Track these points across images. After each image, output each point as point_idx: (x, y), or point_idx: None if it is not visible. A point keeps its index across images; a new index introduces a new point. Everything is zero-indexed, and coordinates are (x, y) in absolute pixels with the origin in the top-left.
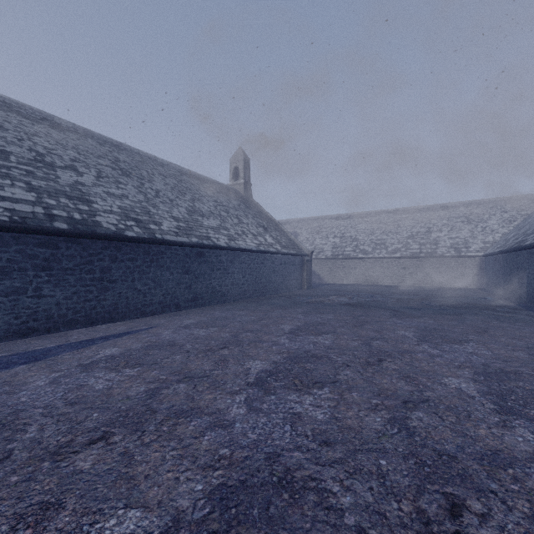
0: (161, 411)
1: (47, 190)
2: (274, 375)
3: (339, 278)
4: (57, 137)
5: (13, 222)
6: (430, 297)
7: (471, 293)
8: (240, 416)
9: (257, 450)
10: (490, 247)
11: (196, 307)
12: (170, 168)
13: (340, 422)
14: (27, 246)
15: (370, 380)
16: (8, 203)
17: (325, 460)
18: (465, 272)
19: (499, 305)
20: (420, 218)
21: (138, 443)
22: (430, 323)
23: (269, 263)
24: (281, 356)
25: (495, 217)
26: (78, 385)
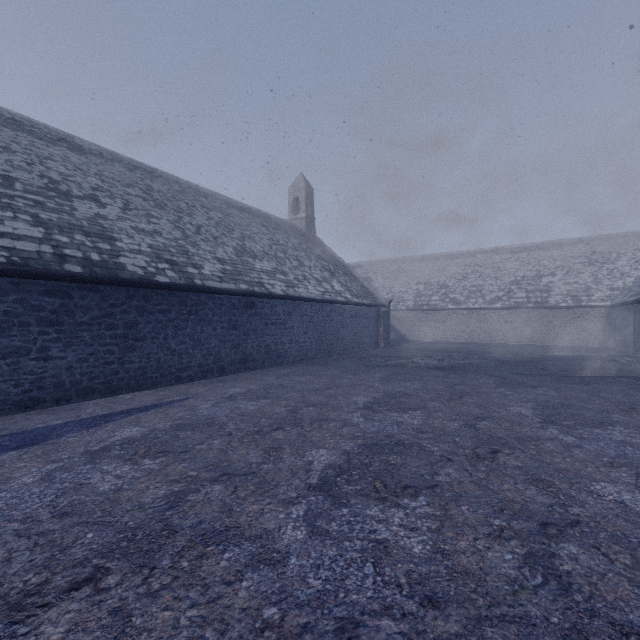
0: (183, 532)
1: (58, 225)
2: (346, 474)
3: (423, 334)
4: (77, 161)
5: (12, 264)
6: (543, 359)
7: (596, 354)
8: (297, 544)
9: (322, 613)
10: (619, 295)
11: (245, 371)
12: (215, 199)
13: (448, 560)
14: (30, 295)
15: (485, 484)
16: (7, 240)
17: (433, 637)
18: (586, 327)
19: (639, 371)
20: (527, 258)
21: (141, 591)
22: (553, 395)
23: (337, 315)
24: (355, 443)
25: (625, 256)
26: (76, 485)
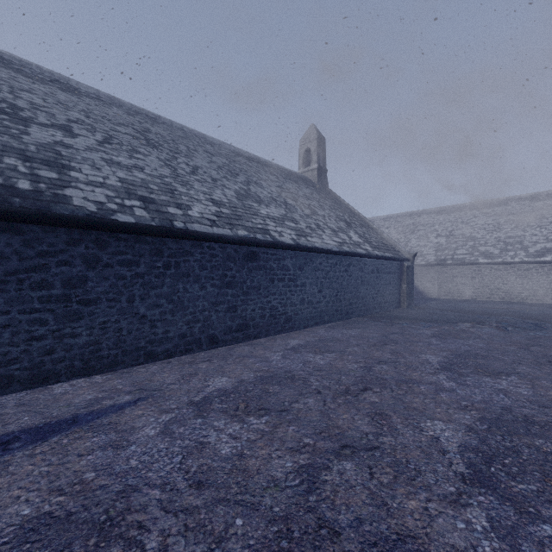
0: None
1: None
2: None
3: (446, 291)
4: (64, 98)
5: None
6: None
7: None
8: None
9: None
10: None
11: (245, 340)
12: (222, 147)
13: None
14: None
15: None
16: None
17: None
18: None
19: None
20: None
21: None
22: None
23: (356, 270)
24: None
25: None
26: None
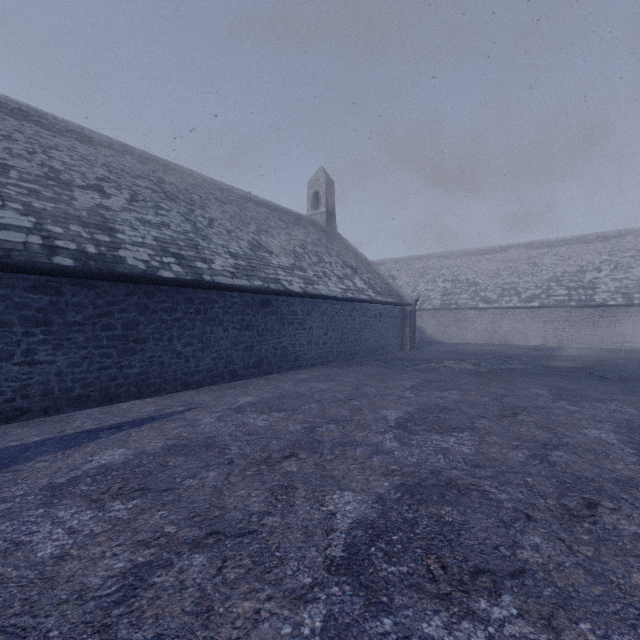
0: None
1: (53, 214)
2: (384, 540)
3: (451, 334)
4: (85, 152)
5: None
6: (596, 364)
7: None
8: None
9: None
10: None
11: (260, 375)
12: (231, 193)
13: None
14: (12, 291)
15: (600, 571)
16: None
17: None
18: (639, 327)
19: None
20: (567, 253)
21: None
22: (632, 413)
23: (360, 315)
24: (390, 482)
25: None
26: (10, 544)
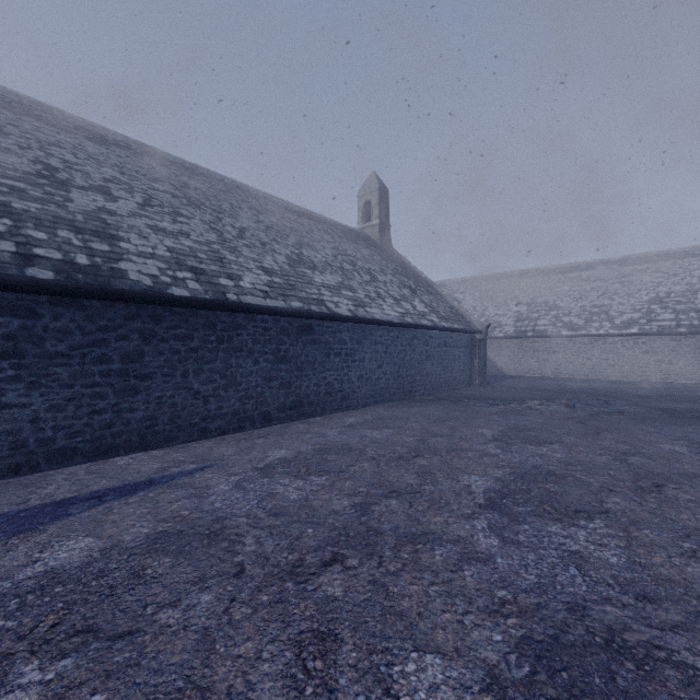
0: None
1: (37, 217)
2: None
3: (527, 367)
4: (94, 151)
5: None
6: None
7: None
8: None
9: None
10: None
11: (299, 419)
12: (269, 201)
13: None
14: None
15: None
16: None
17: None
18: None
19: None
20: (672, 269)
21: None
22: None
23: (421, 344)
24: (504, 634)
25: None
26: None
